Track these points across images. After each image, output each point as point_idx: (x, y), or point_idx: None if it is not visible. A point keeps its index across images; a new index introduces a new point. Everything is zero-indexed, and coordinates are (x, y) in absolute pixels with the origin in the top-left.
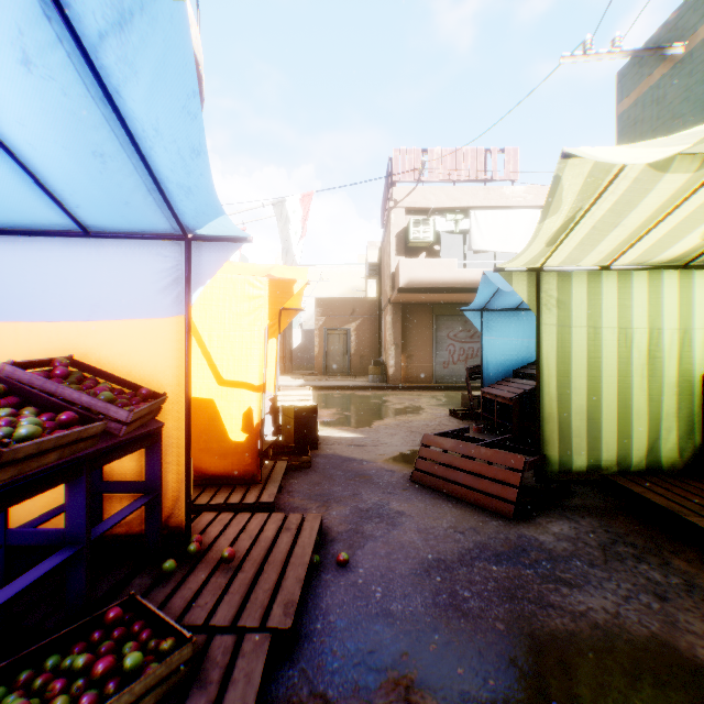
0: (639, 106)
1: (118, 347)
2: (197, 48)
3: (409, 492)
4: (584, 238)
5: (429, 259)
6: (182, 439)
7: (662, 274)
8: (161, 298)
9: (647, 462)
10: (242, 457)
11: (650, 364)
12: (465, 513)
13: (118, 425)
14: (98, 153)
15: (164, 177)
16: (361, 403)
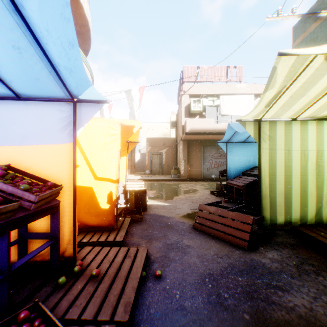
0: (304, 42)
1: (36, 159)
2: (87, 14)
3: (192, 234)
4: (285, 102)
5: (200, 118)
6: (71, 209)
7: (323, 122)
8: (60, 133)
9: (315, 219)
10: (107, 216)
11: (317, 169)
12: (222, 246)
13: (29, 203)
14: (16, 47)
15: (57, 63)
16: (168, 187)
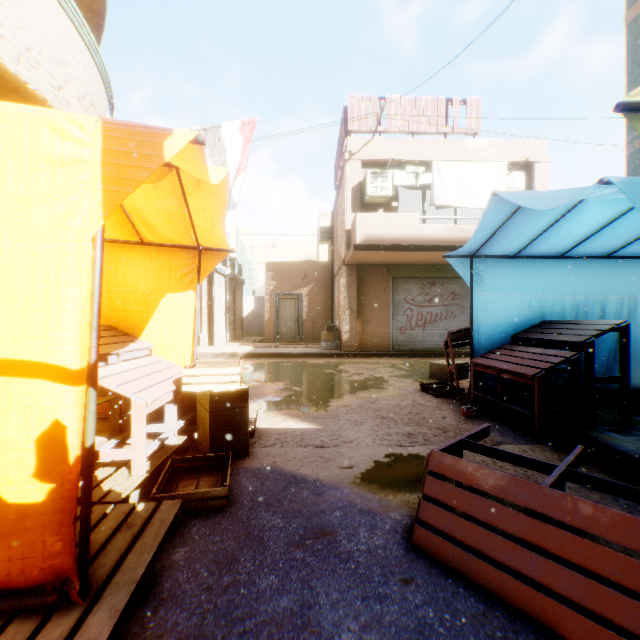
0: None
1: None
2: None
3: (419, 589)
4: None
5: (389, 213)
6: None
7: None
8: None
9: None
10: (39, 537)
11: None
12: None
13: None
14: None
15: None
16: (313, 373)
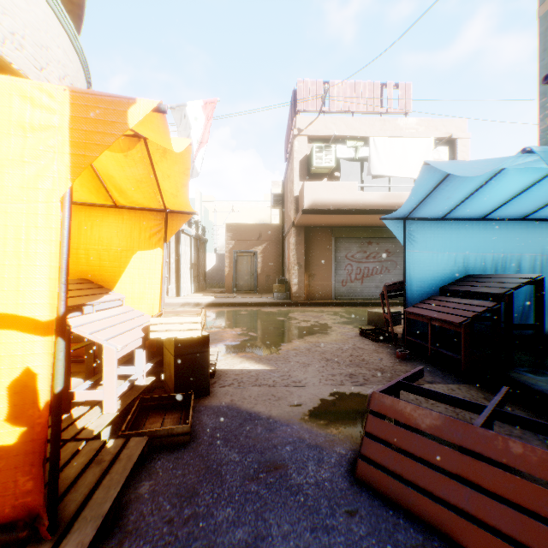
0: None
1: None
2: None
3: (362, 521)
4: None
5: (332, 181)
6: None
7: None
8: None
9: None
10: (11, 476)
11: None
12: None
13: None
14: None
15: None
16: (267, 320)
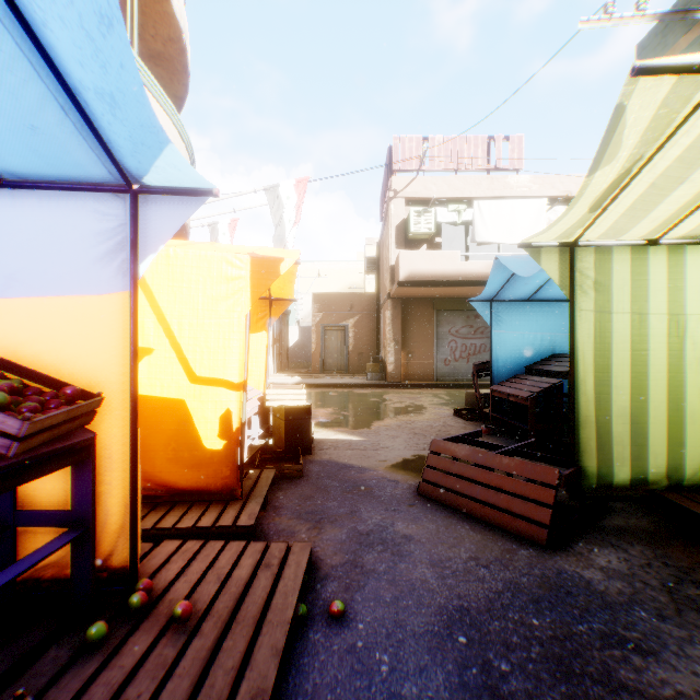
0: None
1: (41, 332)
2: (179, 13)
3: (417, 508)
4: (637, 200)
5: (431, 250)
6: (127, 453)
7: None
8: (98, 269)
9: None
10: (219, 467)
11: None
12: (487, 537)
13: (6, 440)
14: None
15: (78, 83)
16: (359, 401)
